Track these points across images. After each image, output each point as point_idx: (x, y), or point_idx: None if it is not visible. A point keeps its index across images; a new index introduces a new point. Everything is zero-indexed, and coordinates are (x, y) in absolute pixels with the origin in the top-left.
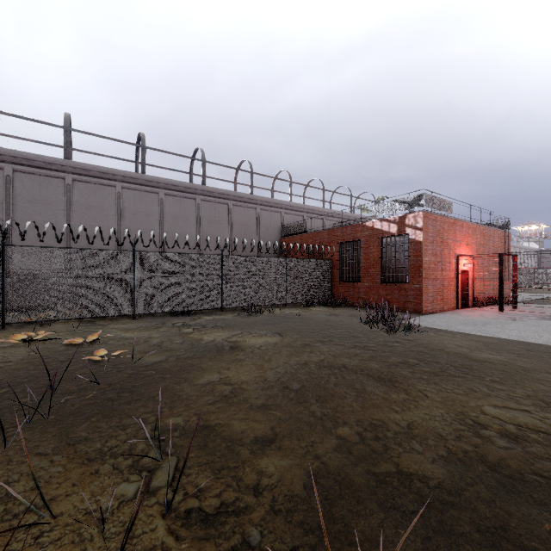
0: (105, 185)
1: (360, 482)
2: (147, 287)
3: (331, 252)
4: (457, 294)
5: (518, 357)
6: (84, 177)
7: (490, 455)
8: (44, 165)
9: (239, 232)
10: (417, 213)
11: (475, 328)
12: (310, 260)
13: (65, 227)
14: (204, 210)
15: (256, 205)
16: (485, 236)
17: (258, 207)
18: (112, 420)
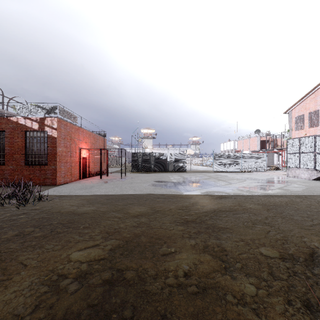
0: None
1: None
2: None
3: None
4: (80, 170)
5: (102, 205)
6: None
7: (60, 311)
8: None
9: None
10: (54, 118)
11: (86, 190)
12: None
13: None
14: None
15: None
16: (95, 139)
17: None
18: None
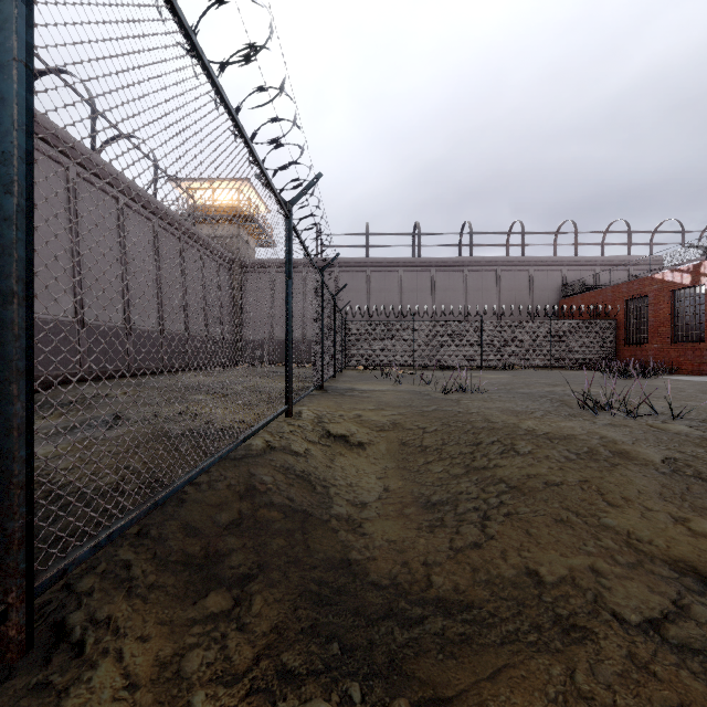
0: (391, 271)
1: (490, 389)
2: (422, 347)
3: (615, 312)
4: None
5: (701, 387)
6: (378, 268)
7: (553, 391)
8: (355, 265)
9: (508, 297)
10: None
11: None
12: (583, 322)
13: (374, 308)
14: (471, 280)
15: (529, 266)
16: None
17: (531, 268)
18: (411, 381)
